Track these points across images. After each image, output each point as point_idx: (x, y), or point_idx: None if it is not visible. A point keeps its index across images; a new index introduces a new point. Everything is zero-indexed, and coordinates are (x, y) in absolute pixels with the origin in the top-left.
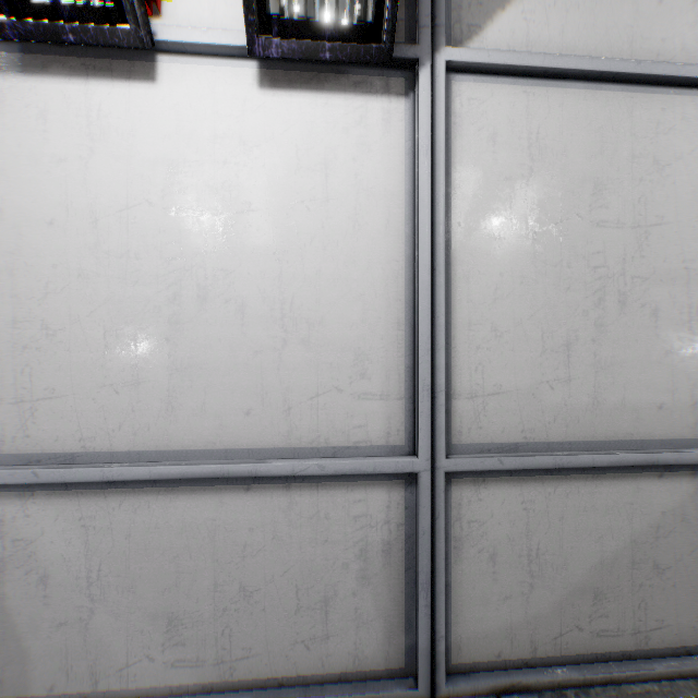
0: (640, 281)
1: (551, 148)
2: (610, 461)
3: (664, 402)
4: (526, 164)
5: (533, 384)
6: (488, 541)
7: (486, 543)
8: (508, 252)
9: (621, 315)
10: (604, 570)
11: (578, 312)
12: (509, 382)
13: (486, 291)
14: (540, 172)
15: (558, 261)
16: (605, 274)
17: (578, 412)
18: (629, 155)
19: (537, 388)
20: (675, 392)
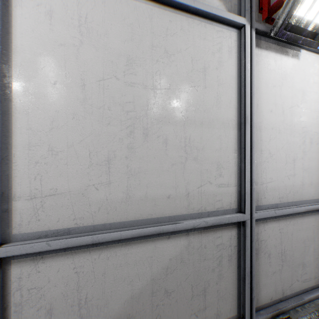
0: (157, 122)
1: (96, 30)
2: (132, 234)
3: (171, 194)
4: (77, 37)
5: (83, 187)
6: (45, 300)
7: (44, 302)
8: (63, 96)
9: (145, 142)
10: (134, 301)
11: (116, 139)
12: (64, 186)
13: (44, 122)
14: (88, 45)
15: (102, 105)
16: (135, 116)
17: (116, 204)
18: (150, 44)
19: (85, 190)
20: (178, 187)
